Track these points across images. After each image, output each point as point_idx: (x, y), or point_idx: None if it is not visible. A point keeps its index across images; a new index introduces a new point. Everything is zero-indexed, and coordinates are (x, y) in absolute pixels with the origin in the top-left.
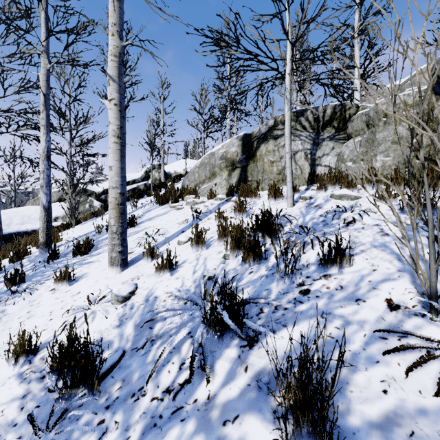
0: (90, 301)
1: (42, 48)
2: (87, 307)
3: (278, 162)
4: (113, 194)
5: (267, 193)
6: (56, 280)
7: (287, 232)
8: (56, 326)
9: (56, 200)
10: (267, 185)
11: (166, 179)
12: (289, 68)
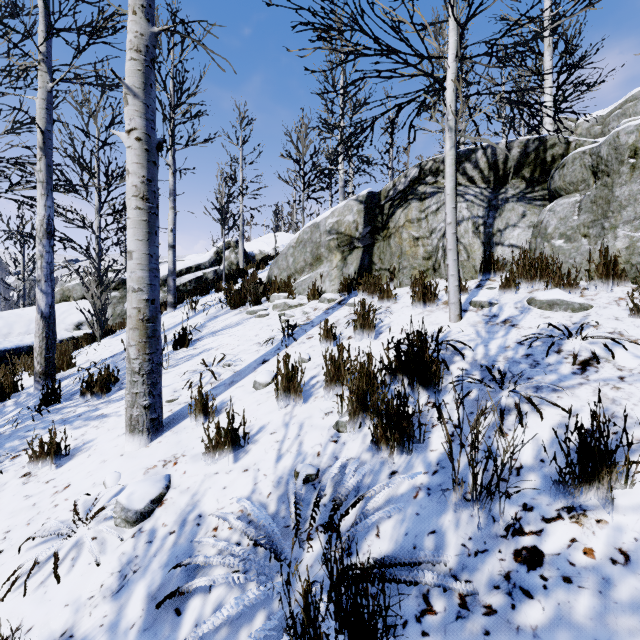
0: (77, 514)
1: (40, 56)
2: (70, 529)
3: (427, 239)
4: (133, 303)
5: (409, 292)
6: (33, 458)
7: (456, 376)
8: (1, 575)
9: (81, 296)
10: (407, 277)
11: (246, 263)
12: (452, 71)
